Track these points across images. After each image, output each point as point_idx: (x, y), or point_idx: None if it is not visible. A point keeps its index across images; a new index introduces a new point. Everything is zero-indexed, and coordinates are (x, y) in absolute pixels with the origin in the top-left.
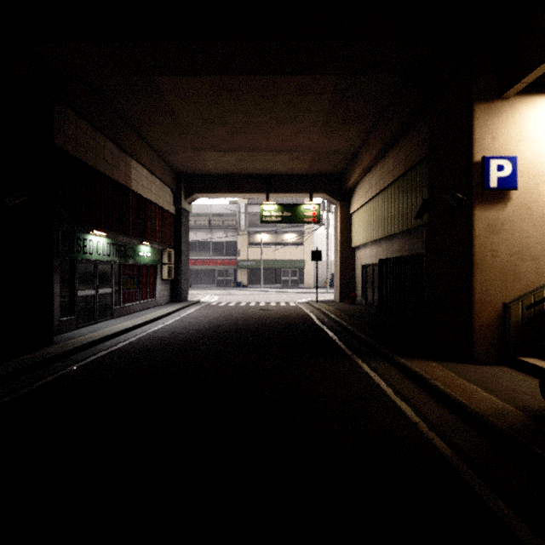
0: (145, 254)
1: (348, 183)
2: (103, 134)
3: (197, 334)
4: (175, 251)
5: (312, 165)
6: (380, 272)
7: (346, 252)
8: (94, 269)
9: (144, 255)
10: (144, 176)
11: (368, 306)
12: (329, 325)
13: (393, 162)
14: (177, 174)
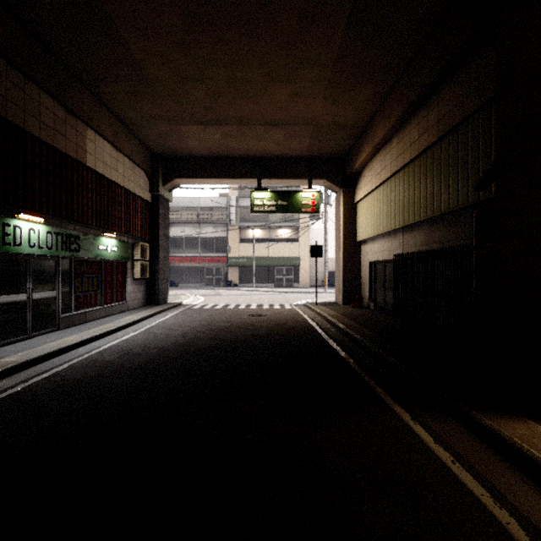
0: (108, 247)
1: (354, 166)
2: (37, 86)
3: (160, 356)
4: (152, 246)
5: (311, 144)
6: (396, 269)
7: (350, 247)
8: (26, 266)
9: (107, 250)
10: (106, 152)
11: (378, 310)
12: (338, 339)
13: (419, 129)
14: (153, 155)
